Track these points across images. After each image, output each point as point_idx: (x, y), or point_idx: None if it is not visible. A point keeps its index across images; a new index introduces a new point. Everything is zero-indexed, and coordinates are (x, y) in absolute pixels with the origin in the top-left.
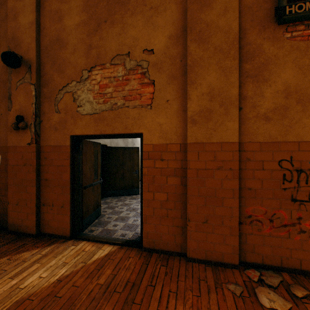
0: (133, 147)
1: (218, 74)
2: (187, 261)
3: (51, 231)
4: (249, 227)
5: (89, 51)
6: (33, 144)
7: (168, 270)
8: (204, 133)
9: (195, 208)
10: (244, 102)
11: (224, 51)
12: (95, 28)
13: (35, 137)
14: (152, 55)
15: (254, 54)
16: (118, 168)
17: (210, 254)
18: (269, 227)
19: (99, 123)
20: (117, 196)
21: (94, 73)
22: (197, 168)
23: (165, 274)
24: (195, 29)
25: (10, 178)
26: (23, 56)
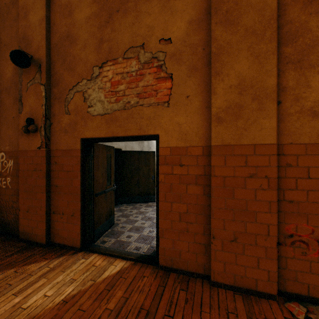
0: (149, 152)
1: (250, 61)
2: (211, 285)
3: (61, 241)
4: (290, 249)
5: (100, 45)
6: (43, 148)
7: (188, 296)
8: (232, 133)
9: (222, 223)
10: (283, 94)
11: (258, 33)
12: (106, 20)
13: (45, 140)
14: (170, 45)
15: (296, 35)
16: (133, 174)
17: (240, 279)
18: (317, 250)
19: (111, 124)
20: (132, 203)
21: (105, 70)
22: (223, 175)
23: (186, 301)
24: (221, 9)
25: (21, 183)
26: (33, 56)
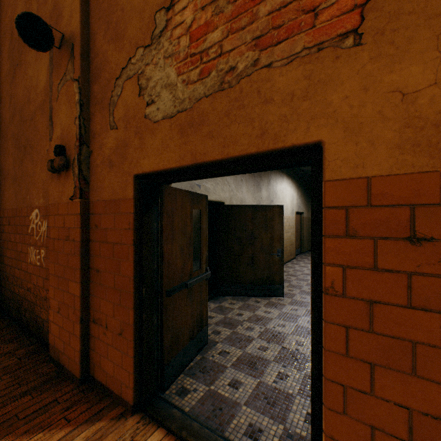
0: (272, 206)
1: None
2: None
3: (104, 379)
4: None
5: None
6: (76, 198)
7: None
8: None
9: None
10: None
11: None
12: None
13: (79, 184)
14: None
15: None
16: (243, 245)
17: None
18: None
19: (190, 134)
20: (242, 296)
21: (178, 9)
22: None
23: None
24: None
25: (51, 261)
26: (65, 33)
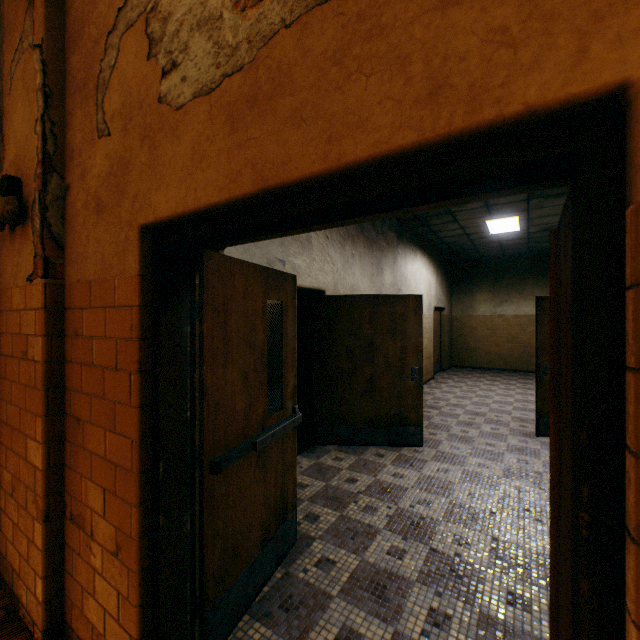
0: (404, 297)
1: None
2: None
3: (88, 636)
4: None
5: None
6: (37, 277)
7: None
8: None
9: None
10: None
11: None
12: None
13: (42, 250)
14: None
15: None
16: (356, 361)
17: None
18: None
19: (250, 123)
20: (353, 446)
21: None
22: None
23: None
24: None
25: (2, 397)
26: None
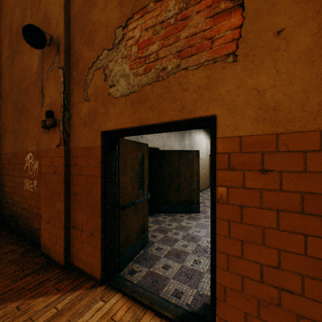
0: (192, 151)
1: None
2: None
3: (80, 264)
4: None
5: None
6: (61, 146)
7: None
8: None
9: None
10: None
11: None
12: None
13: (63, 137)
14: None
15: None
16: (172, 178)
17: None
18: None
19: (138, 107)
20: (171, 213)
21: (130, 28)
22: None
23: None
24: None
25: (42, 188)
26: (53, 36)
